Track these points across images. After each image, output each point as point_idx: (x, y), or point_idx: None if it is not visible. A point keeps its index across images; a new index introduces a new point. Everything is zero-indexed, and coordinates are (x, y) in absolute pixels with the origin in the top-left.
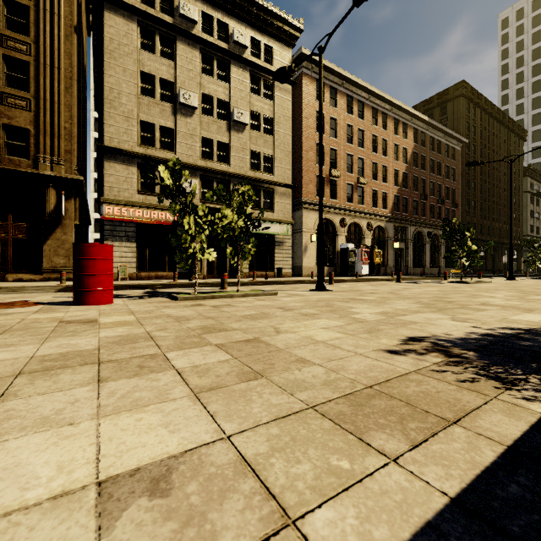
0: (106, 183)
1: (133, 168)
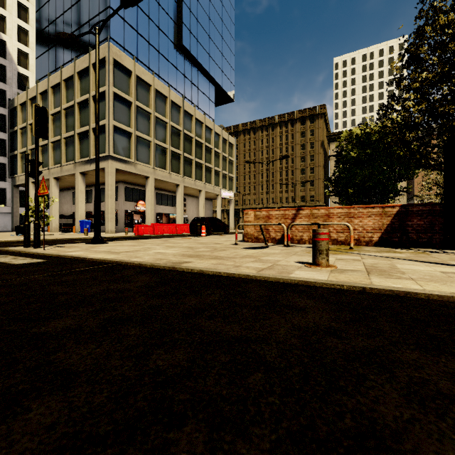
0: (330, 204)
1: (337, 199)
